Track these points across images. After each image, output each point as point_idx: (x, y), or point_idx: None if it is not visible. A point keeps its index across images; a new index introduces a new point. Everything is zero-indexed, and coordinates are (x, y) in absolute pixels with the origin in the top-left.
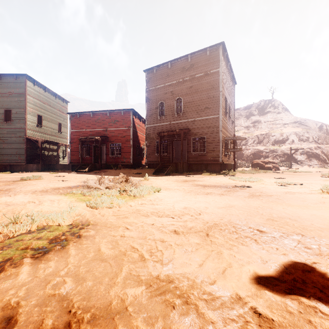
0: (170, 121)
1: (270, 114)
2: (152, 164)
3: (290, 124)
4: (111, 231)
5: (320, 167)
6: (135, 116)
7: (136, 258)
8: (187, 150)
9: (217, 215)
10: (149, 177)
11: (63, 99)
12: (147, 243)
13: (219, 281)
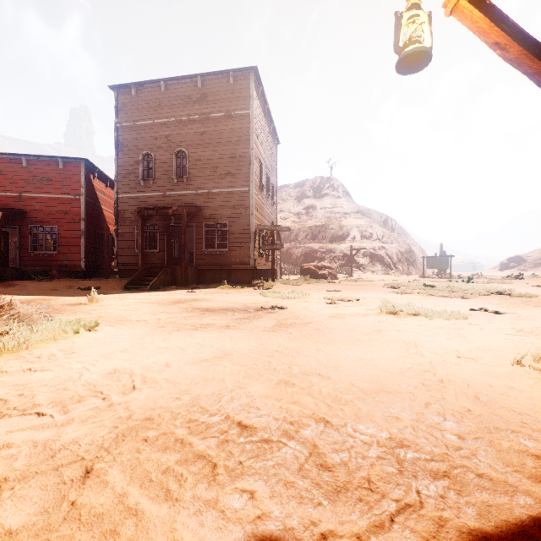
0: (165, 190)
1: (328, 198)
2: (128, 269)
3: (351, 214)
4: None
5: (384, 274)
6: (94, 175)
7: None
8: (197, 245)
9: (178, 386)
10: (109, 295)
11: None
12: None
13: None
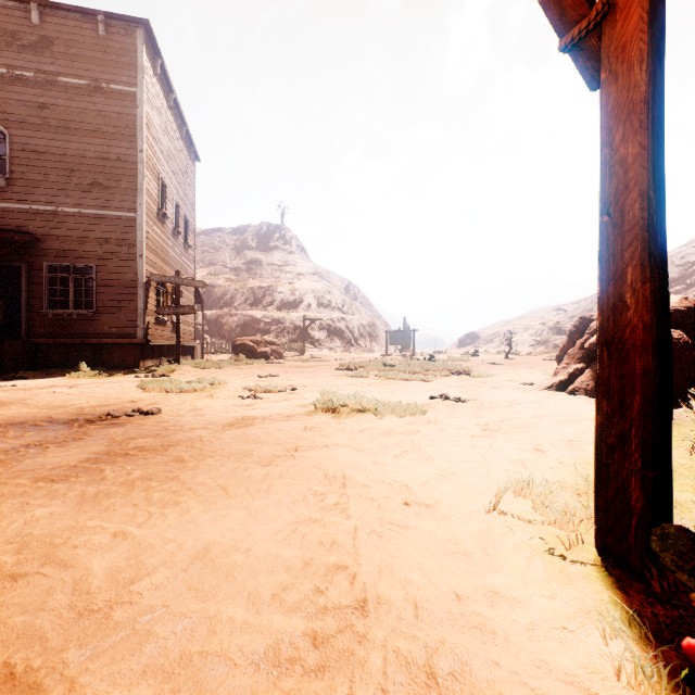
0: None
1: (278, 253)
2: None
3: (307, 276)
4: None
5: (344, 352)
6: None
7: None
8: (30, 301)
9: None
10: None
11: None
12: None
13: None
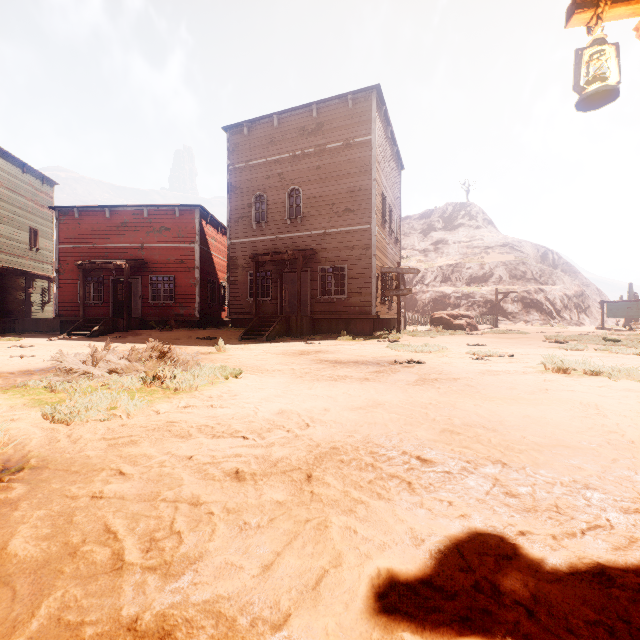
0: (278, 232)
1: (463, 230)
2: (241, 319)
3: (496, 248)
4: (76, 482)
5: (543, 325)
6: (207, 221)
7: (101, 563)
8: (311, 291)
9: (345, 427)
10: (230, 345)
11: (42, 177)
12: (152, 514)
13: (298, 618)
